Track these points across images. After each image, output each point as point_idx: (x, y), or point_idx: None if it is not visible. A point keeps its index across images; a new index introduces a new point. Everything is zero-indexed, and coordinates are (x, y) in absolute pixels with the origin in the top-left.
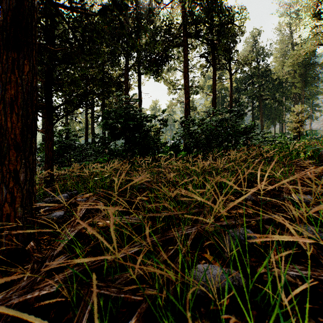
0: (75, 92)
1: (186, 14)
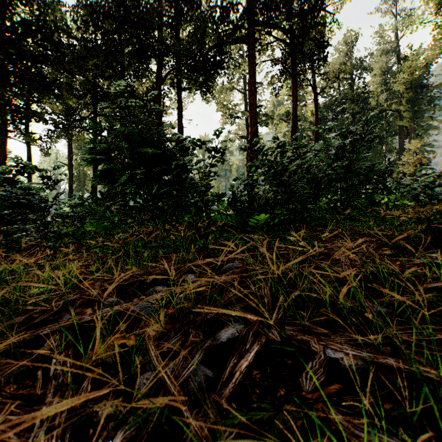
0: None
1: None
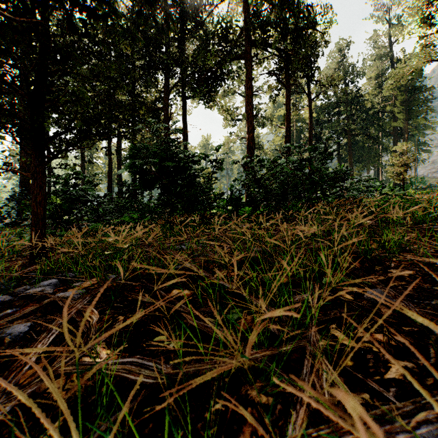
0: (79, 113)
1: (249, 15)
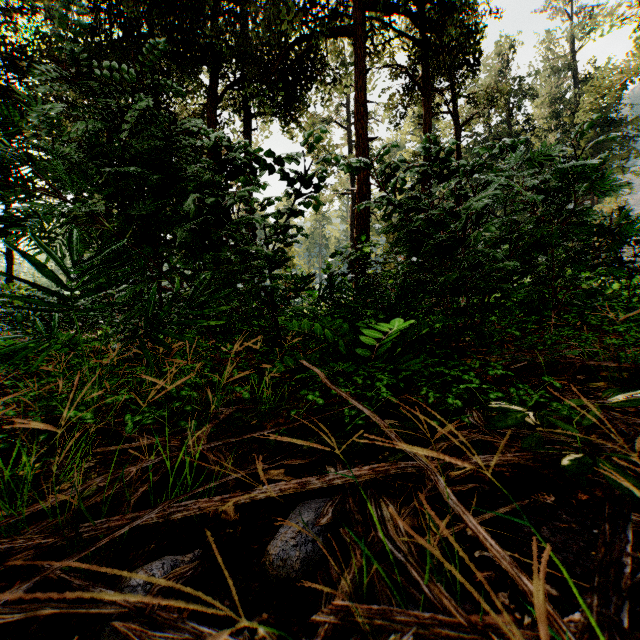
0: None
1: None
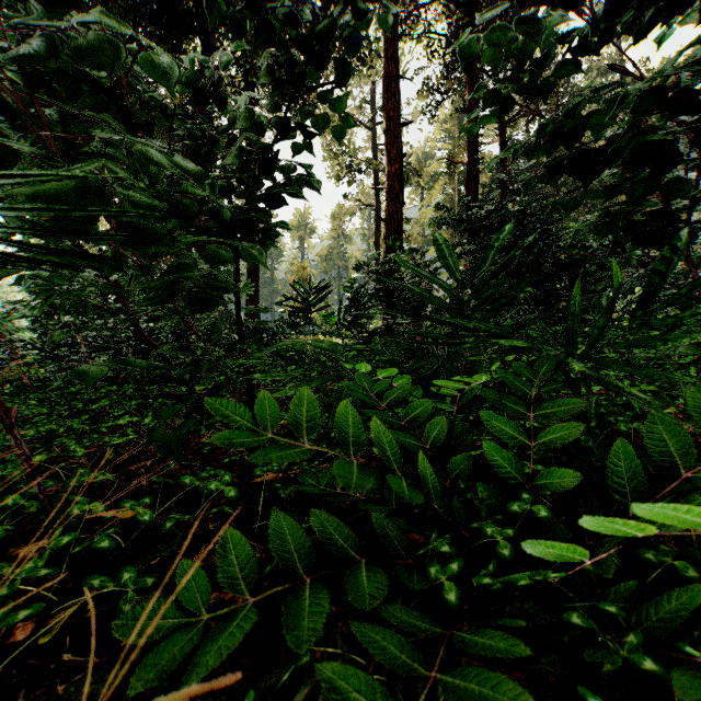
0: None
1: None
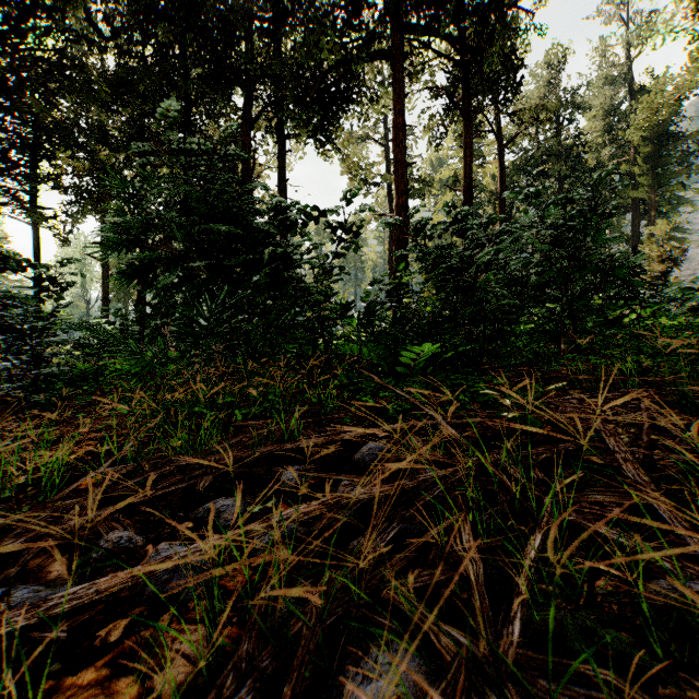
0: None
1: None
